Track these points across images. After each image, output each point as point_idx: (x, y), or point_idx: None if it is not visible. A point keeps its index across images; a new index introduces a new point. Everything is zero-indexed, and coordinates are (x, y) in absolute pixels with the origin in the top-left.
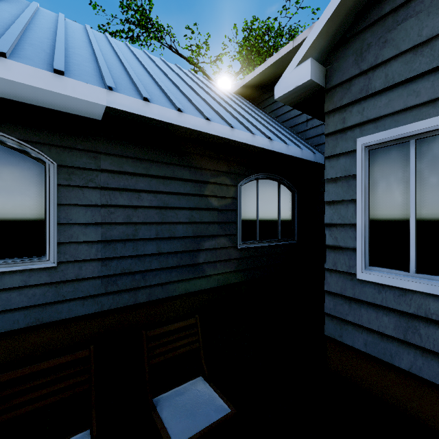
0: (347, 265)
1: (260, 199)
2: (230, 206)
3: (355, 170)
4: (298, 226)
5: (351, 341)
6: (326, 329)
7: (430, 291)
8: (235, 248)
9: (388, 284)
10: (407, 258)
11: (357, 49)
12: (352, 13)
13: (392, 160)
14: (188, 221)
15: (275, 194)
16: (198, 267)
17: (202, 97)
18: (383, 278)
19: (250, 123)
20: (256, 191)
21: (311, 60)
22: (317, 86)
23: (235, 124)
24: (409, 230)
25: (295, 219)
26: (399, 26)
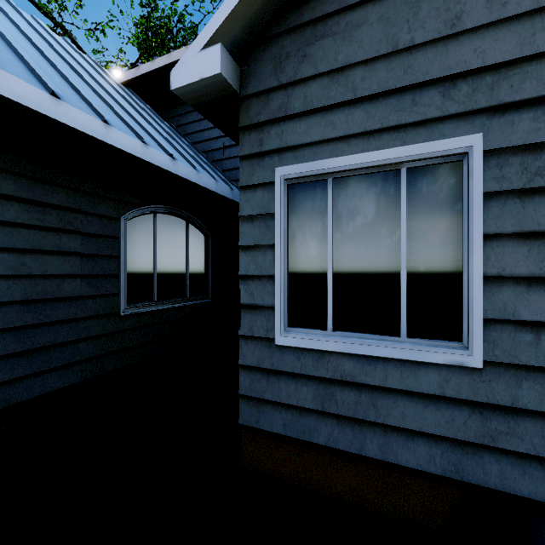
0: (265, 328)
1: (160, 242)
2: (107, 249)
3: (274, 207)
4: (212, 280)
5: (269, 425)
6: (241, 416)
7: (345, 350)
8: (116, 316)
9: (307, 347)
10: (324, 314)
11: (276, 56)
12: (270, 6)
13: (311, 200)
14: (12, 273)
15: (182, 236)
16: (38, 355)
17: (52, 60)
18: (302, 341)
19: (142, 128)
20: (152, 230)
21: (221, 46)
22: (229, 88)
23: (115, 121)
24: (327, 282)
25: (210, 271)
26: (318, 42)
